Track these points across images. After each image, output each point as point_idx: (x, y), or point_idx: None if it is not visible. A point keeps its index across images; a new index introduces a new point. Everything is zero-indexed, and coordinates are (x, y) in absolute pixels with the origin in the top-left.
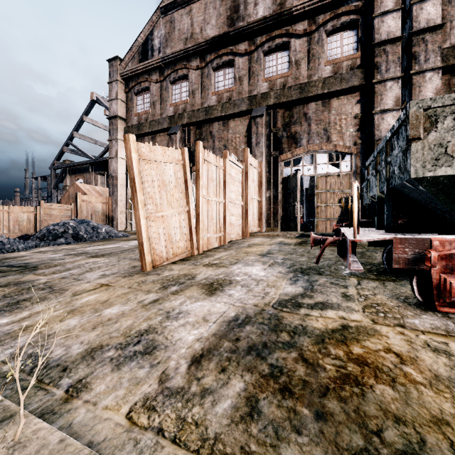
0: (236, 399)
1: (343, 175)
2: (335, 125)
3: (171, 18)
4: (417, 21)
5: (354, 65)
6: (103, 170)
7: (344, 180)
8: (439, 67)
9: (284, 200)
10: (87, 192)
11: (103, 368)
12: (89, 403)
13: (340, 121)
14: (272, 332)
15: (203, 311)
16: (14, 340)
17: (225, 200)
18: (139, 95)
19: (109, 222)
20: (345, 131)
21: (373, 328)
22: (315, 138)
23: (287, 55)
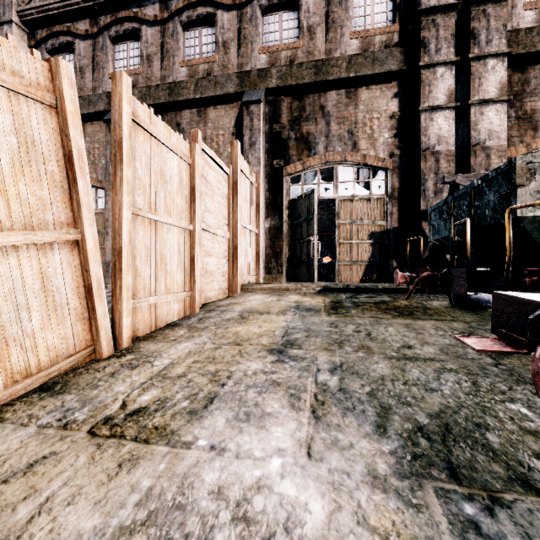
0: None
1: (375, 199)
2: (365, 126)
3: None
4: None
5: (390, 42)
6: None
7: (376, 206)
8: (505, 52)
9: (291, 234)
10: None
11: None
12: None
13: (371, 122)
14: None
15: None
16: None
17: (193, 226)
18: (56, 55)
19: None
20: (377, 137)
21: None
22: (336, 144)
23: (296, 17)
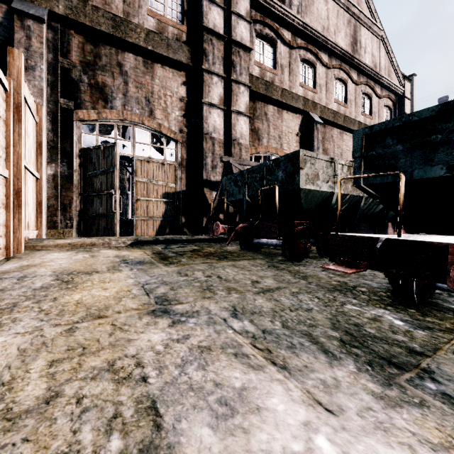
0: None
1: (168, 164)
2: (160, 99)
3: None
4: (235, 32)
5: (180, 38)
6: None
7: (169, 171)
8: (249, 85)
9: (83, 185)
10: None
11: None
12: None
13: (165, 97)
14: None
15: None
16: None
17: None
18: None
19: None
20: (170, 112)
21: None
22: (134, 106)
23: None
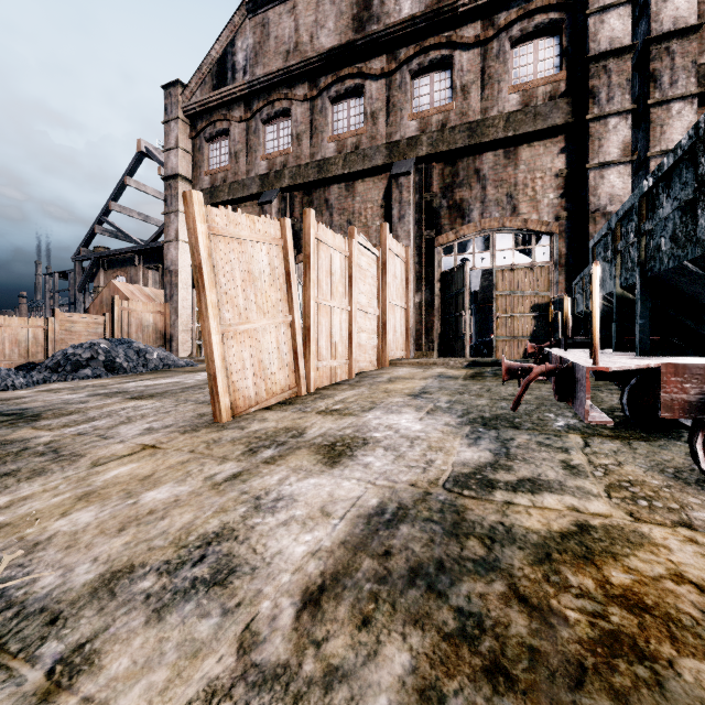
0: (397, 694)
1: (538, 267)
2: (526, 188)
3: (264, 20)
4: (658, 21)
5: (556, 93)
6: (157, 263)
7: (539, 275)
8: (694, 93)
9: (443, 308)
10: (131, 296)
11: (129, 617)
12: (92, 704)
13: (533, 182)
14: (450, 538)
15: (321, 496)
16: None
17: (350, 307)
18: (213, 142)
19: (166, 343)
20: (541, 198)
21: (636, 531)
22: (493, 210)
23: (448, 76)
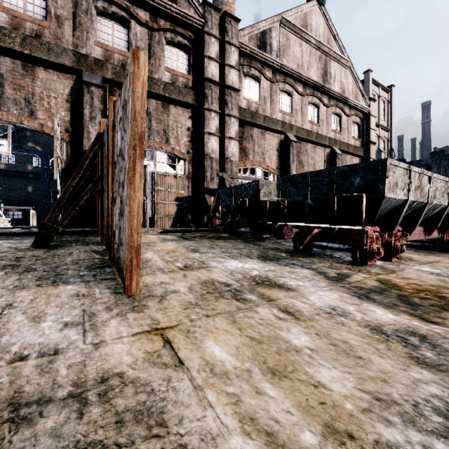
0: None
1: (179, 177)
2: (173, 130)
3: None
4: (228, 79)
5: (187, 85)
6: None
7: (179, 181)
8: (238, 117)
9: None
10: None
11: None
12: None
13: (177, 128)
14: (383, 294)
15: (335, 301)
16: (397, 447)
17: None
18: None
19: None
20: (181, 139)
21: (381, 278)
22: (156, 136)
23: (126, 33)
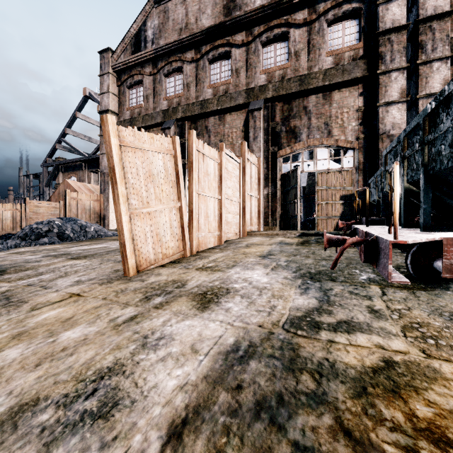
0: None
1: (345, 171)
2: (337, 119)
3: (165, 8)
4: (424, 8)
5: (356, 56)
6: (96, 168)
7: (346, 176)
8: (448, 56)
9: (282, 198)
10: (78, 189)
11: (22, 452)
12: None
13: (341, 115)
14: (288, 372)
15: (192, 335)
16: None
17: (221, 197)
18: (132, 89)
19: (101, 220)
20: (347, 125)
21: (430, 366)
22: (315, 133)
23: (286, 45)
